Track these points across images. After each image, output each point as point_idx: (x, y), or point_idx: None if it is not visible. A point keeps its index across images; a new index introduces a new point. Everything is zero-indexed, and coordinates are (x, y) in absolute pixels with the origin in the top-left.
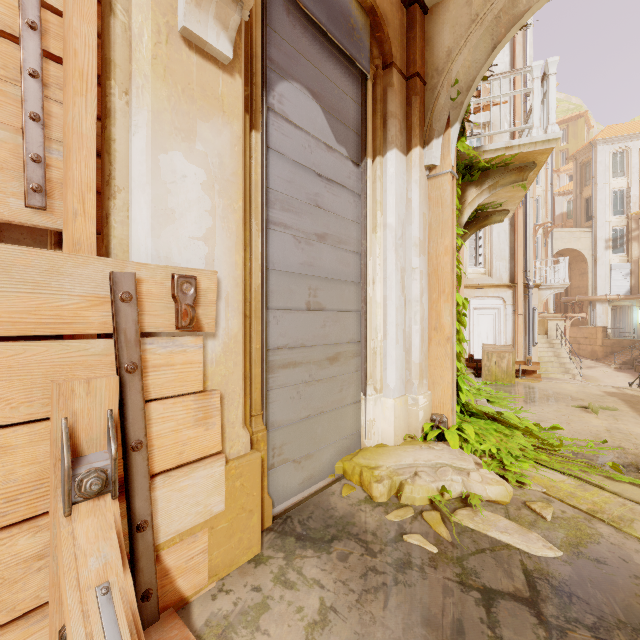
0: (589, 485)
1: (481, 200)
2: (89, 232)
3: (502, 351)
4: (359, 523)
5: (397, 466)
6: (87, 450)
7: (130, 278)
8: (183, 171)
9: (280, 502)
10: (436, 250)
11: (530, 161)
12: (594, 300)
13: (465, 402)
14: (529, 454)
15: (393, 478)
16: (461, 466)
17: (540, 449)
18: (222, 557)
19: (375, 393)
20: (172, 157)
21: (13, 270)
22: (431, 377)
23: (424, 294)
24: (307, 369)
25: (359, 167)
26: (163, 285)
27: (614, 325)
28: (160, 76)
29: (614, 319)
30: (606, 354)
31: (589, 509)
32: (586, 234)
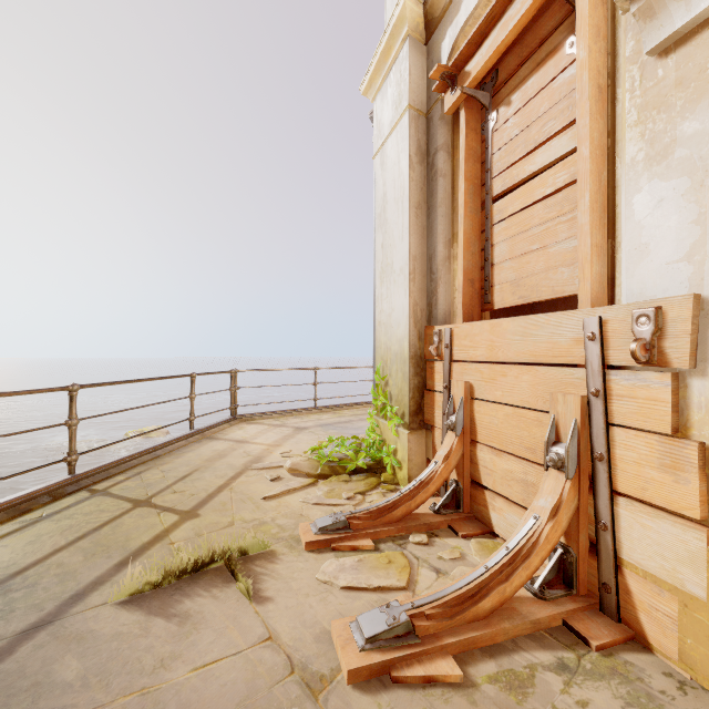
0: None
1: None
2: (586, 291)
3: None
4: None
5: None
6: (564, 440)
7: (594, 321)
8: (659, 196)
9: None
10: None
11: None
12: None
13: None
14: None
15: None
16: None
17: None
18: (702, 659)
19: None
20: (646, 191)
21: (544, 327)
22: None
23: None
24: None
25: None
26: (625, 322)
27: None
28: (634, 124)
29: None
30: None
31: None
32: None
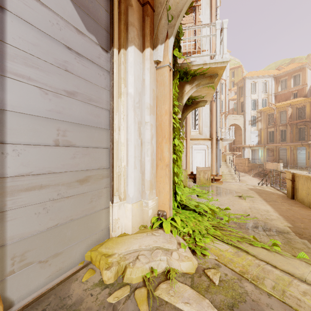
0: (241, 251)
1: (192, 92)
2: None
3: (205, 170)
4: (83, 310)
5: (126, 252)
6: None
7: None
8: None
9: (22, 299)
10: (160, 112)
11: (215, 73)
12: (244, 146)
13: (180, 200)
14: (211, 231)
15: (120, 263)
16: (168, 248)
17: (217, 227)
18: None
19: (120, 201)
20: None
21: None
22: (158, 188)
23: (153, 138)
24: (55, 190)
25: (108, 53)
26: None
27: (252, 157)
28: None
29: (252, 155)
30: (249, 170)
31: (240, 271)
32: (241, 118)
